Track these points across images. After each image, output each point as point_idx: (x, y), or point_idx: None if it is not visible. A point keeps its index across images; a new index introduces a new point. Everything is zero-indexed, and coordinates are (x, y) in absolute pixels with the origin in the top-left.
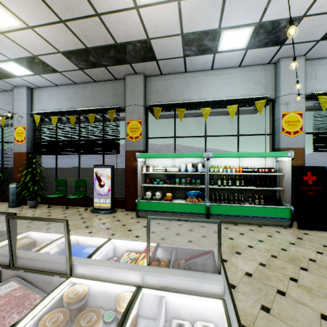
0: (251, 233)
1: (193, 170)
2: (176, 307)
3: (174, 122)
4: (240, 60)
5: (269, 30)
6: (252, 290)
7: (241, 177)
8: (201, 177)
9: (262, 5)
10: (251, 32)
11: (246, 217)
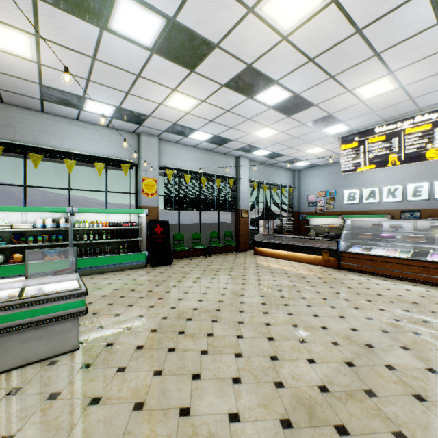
0: (114, 276)
1: (54, 226)
2: (50, 292)
3: (25, 167)
4: (107, 122)
5: (128, 114)
6: (105, 301)
7: (108, 231)
8: (64, 233)
9: (120, 99)
10: (114, 109)
11: (112, 266)
